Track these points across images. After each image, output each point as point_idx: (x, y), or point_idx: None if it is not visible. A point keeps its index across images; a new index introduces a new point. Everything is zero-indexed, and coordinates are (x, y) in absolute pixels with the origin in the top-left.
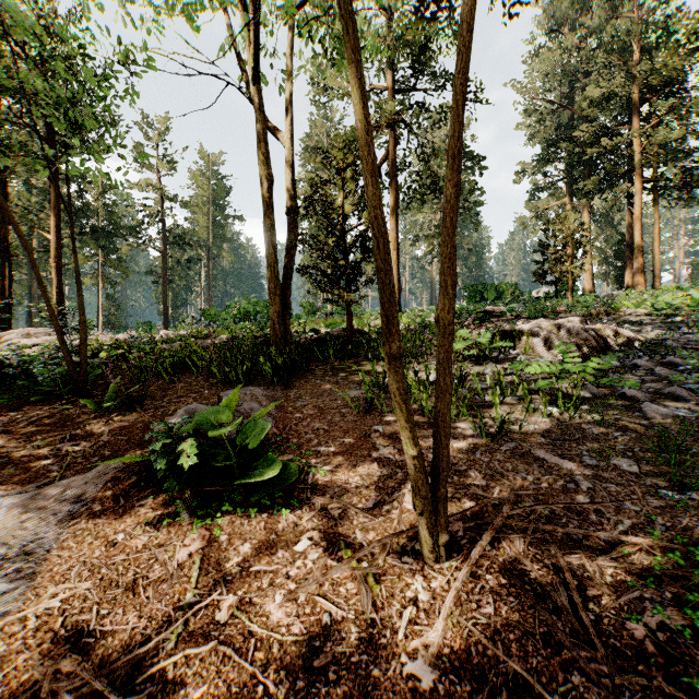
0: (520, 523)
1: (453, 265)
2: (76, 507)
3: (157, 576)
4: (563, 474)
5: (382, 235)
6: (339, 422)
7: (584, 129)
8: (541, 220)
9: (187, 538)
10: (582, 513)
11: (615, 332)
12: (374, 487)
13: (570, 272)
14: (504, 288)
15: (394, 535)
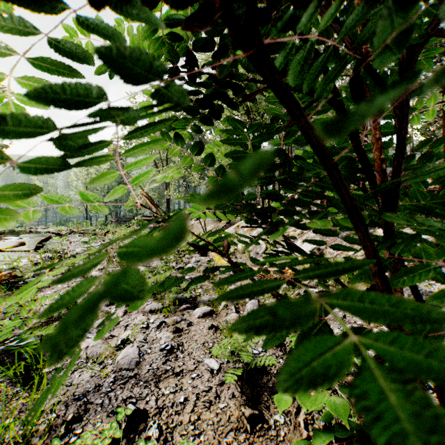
0: None
1: None
2: None
3: None
4: None
5: None
6: None
7: None
8: None
9: None
10: None
11: None
12: None
13: None
14: None
15: None
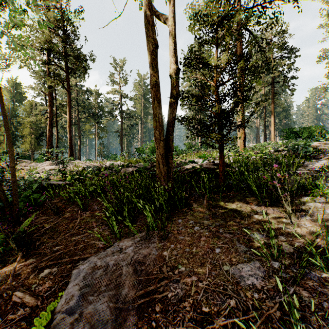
0: None
1: None
2: None
3: None
4: None
5: None
6: None
7: None
8: None
9: None
10: None
11: None
12: None
13: None
14: (312, 129)
15: None
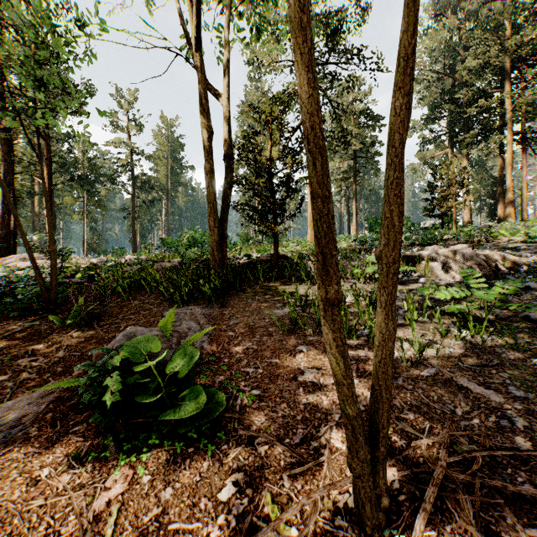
0: (462, 476)
1: (401, 192)
2: (15, 431)
3: (70, 531)
4: (491, 407)
5: (319, 151)
6: (266, 341)
7: (464, 92)
8: (428, 166)
9: (108, 480)
10: (527, 462)
11: (502, 257)
12: (300, 418)
13: (454, 207)
14: None
15: (325, 489)
